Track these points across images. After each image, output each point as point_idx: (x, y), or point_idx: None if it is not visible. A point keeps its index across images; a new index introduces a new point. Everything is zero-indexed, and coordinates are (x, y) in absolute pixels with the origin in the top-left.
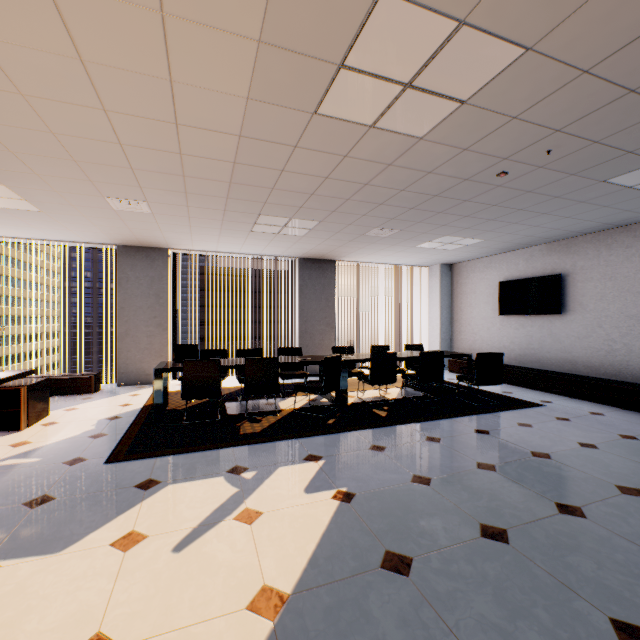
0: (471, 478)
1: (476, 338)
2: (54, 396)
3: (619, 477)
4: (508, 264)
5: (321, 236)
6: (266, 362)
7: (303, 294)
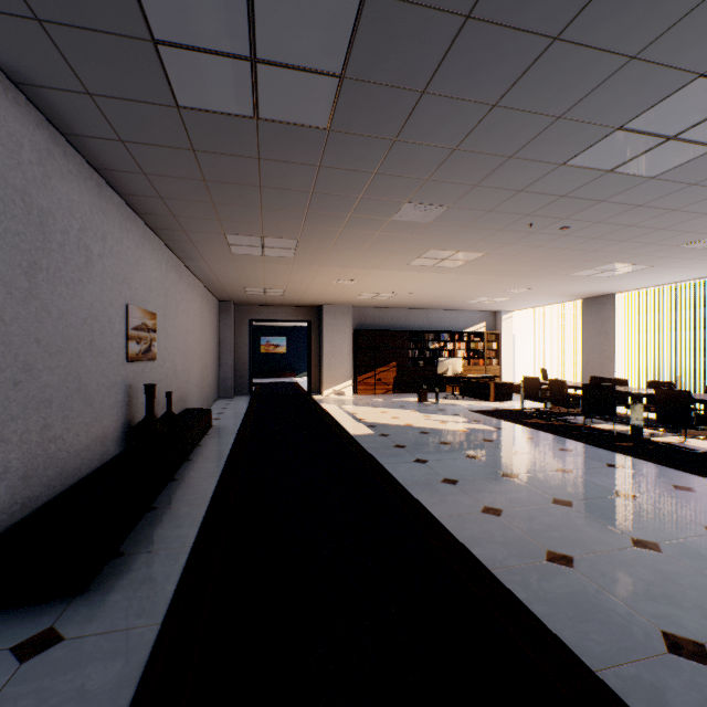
0: (498, 448)
1: None
2: None
3: (534, 480)
4: None
5: (670, 261)
6: (557, 383)
7: None
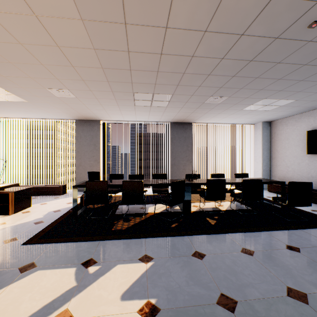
0: (280, 310)
1: (289, 170)
2: (44, 195)
3: None
4: (315, 118)
5: (177, 106)
6: (135, 183)
7: (173, 143)
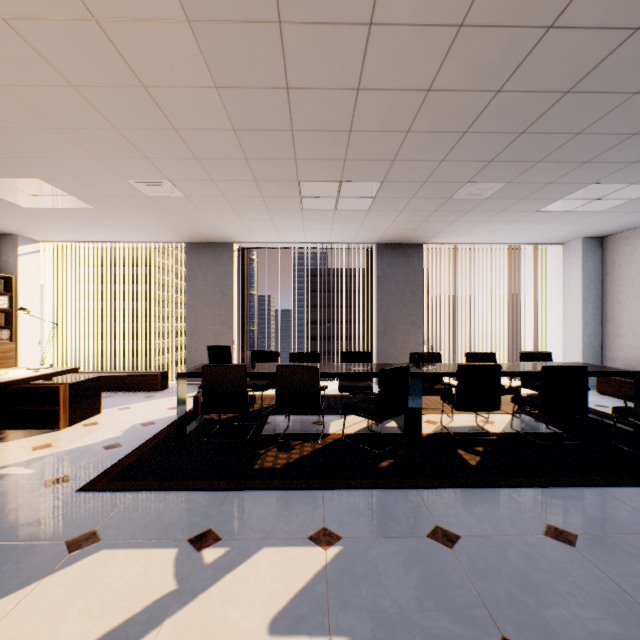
0: None
1: None
2: (127, 392)
3: None
4: None
5: (392, 207)
6: (302, 371)
7: (381, 287)
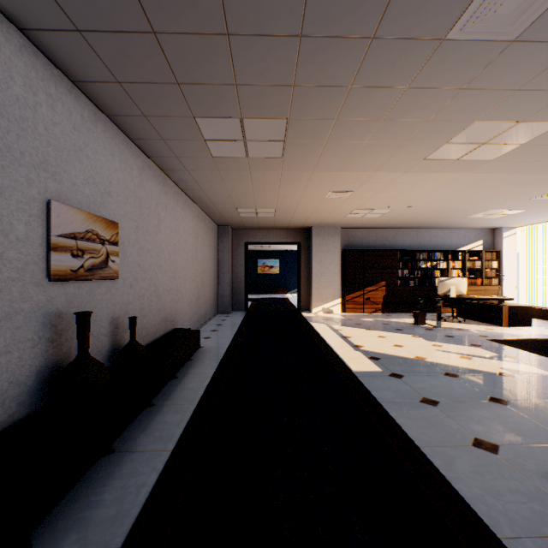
0: None
1: None
2: None
3: None
4: None
5: None
6: None
7: None
